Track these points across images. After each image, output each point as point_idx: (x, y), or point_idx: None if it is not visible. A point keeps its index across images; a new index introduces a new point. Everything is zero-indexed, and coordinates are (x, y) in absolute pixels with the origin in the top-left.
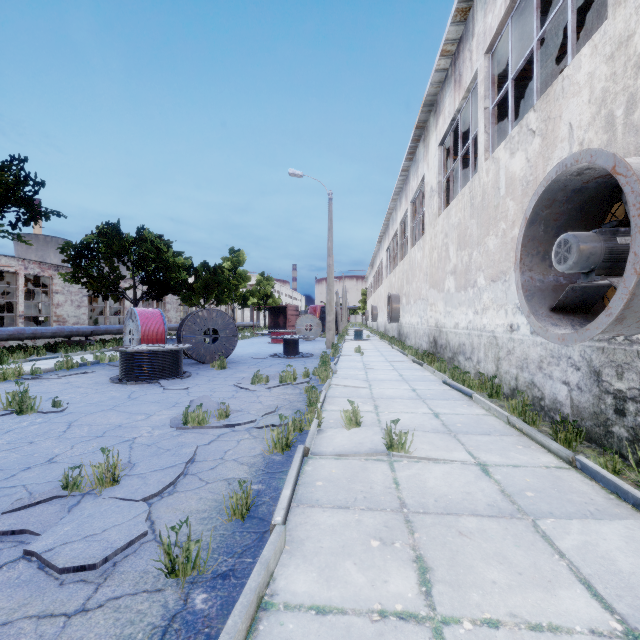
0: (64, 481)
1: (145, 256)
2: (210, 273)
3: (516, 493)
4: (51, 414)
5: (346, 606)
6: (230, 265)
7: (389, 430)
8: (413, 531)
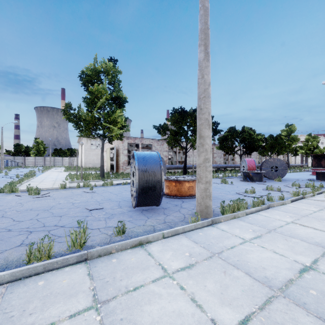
0: (245, 191)
1: (244, 137)
2: (273, 139)
3: None
4: (231, 185)
5: (299, 208)
6: (285, 133)
7: None
8: None
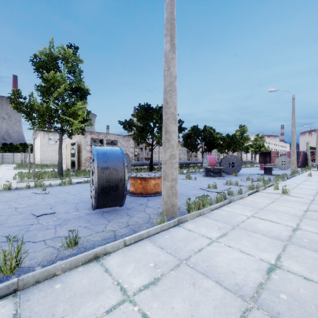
0: (208, 186)
1: (206, 136)
2: (230, 138)
3: (315, 203)
4: (195, 180)
5: (255, 201)
6: (239, 133)
7: (283, 188)
8: (276, 200)
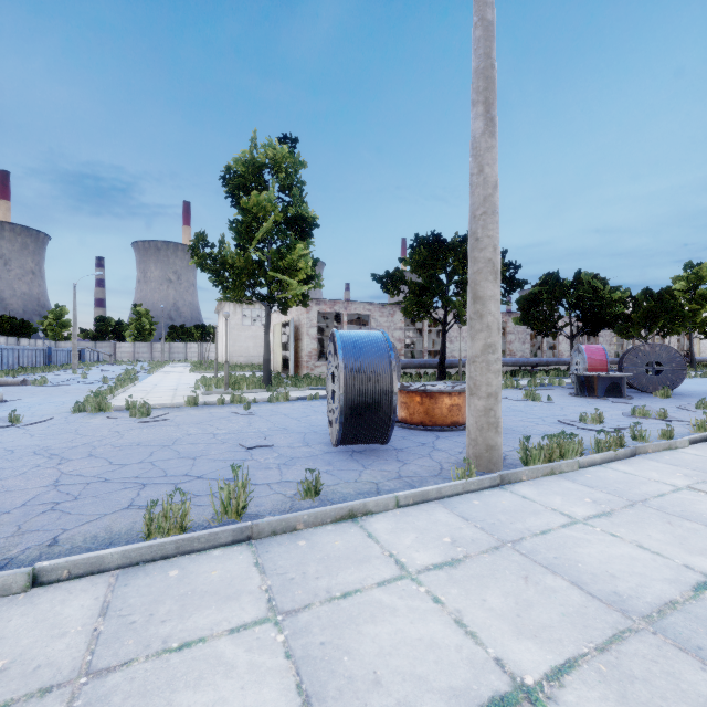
0: (579, 417)
1: (581, 297)
2: (653, 300)
3: None
4: (548, 403)
5: None
6: (684, 285)
7: None
8: None
